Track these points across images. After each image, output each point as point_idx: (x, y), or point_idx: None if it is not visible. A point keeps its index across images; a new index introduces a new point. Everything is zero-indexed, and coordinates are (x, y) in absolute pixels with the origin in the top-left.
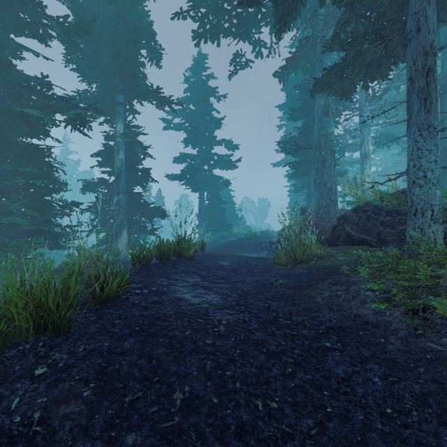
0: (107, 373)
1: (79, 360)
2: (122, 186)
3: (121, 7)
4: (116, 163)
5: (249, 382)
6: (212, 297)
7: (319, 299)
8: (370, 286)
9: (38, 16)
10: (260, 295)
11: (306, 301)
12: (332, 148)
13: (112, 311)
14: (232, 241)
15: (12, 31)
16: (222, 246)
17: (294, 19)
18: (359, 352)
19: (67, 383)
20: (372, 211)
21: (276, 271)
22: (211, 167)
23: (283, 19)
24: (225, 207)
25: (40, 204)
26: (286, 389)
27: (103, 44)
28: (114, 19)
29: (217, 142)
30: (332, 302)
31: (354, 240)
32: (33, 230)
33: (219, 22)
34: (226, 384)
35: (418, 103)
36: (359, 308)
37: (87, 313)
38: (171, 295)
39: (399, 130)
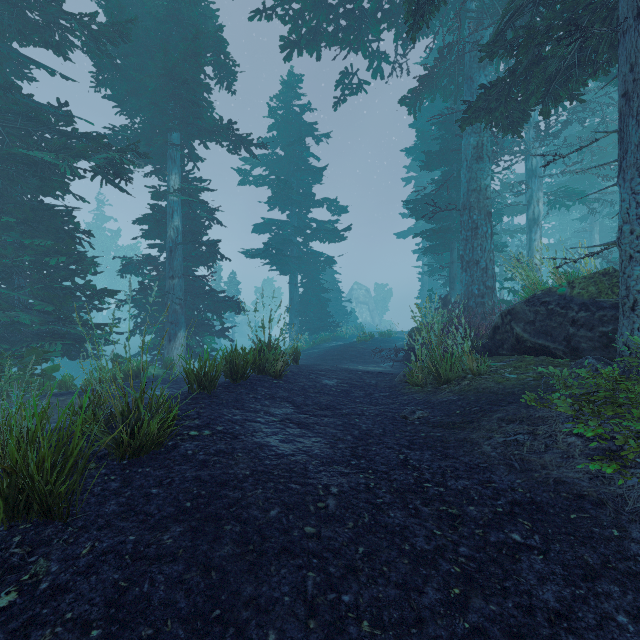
0: (126, 603)
1: (79, 573)
2: (178, 266)
3: (176, 2)
4: (170, 233)
5: (386, 619)
6: (313, 442)
7: (488, 449)
8: (578, 430)
9: (52, 14)
10: (388, 439)
11: (467, 451)
12: (488, 209)
13: (148, 470)
14: (339, 346)
15: (14, 37)
16: (324, 355)
17: (436, 10)
18: (576, 555)
19: (48, 629)
20: (557, 304)
21: (410, 395)
22: (307, 239)
23: (419, 10)
24: (328, 296)
25: (56, 293)
26: (456, 636)
27: (149, 58)
28: (165, 21)
29: (316, 203)
30: (511, 453)
31: (528, 348)
32: (45, 331)
33: (320, 23)
34: (344, 624)
35: (639, 132)
36: (560, 467)
37: (107, 474)
38: (247, 438)
39: (582, 184)
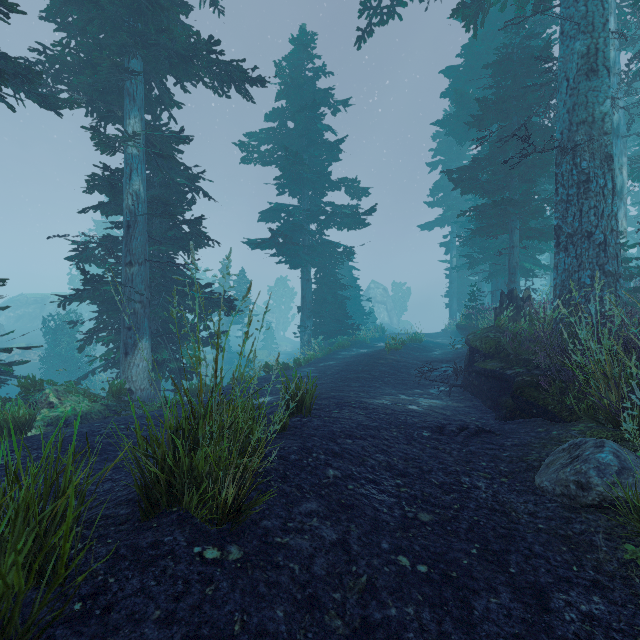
0: None
1: None
2: (138, 247)
3: None
4: (126, 201)
5: None
6: None
7: None
8: None
9: None
10: None
11: None
12: (607, 150)
13: None
14: (363, 357)
15: None
16: (344, 370)
17: None
18: None
19: None
20: None
21: None
22: (322, 227)
23: None
24: (345, 294)
25: None
26: None
27: None
28: None
29: (332, 184)
30: None
31: None
32: None
33: None
34: None
35: None
36: None
37: None
38: None
39: None
